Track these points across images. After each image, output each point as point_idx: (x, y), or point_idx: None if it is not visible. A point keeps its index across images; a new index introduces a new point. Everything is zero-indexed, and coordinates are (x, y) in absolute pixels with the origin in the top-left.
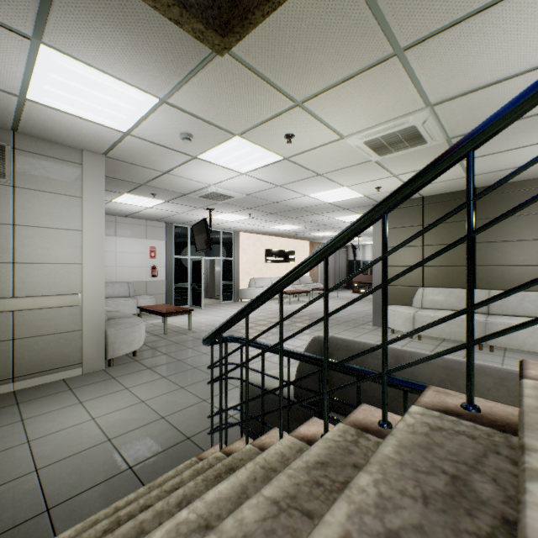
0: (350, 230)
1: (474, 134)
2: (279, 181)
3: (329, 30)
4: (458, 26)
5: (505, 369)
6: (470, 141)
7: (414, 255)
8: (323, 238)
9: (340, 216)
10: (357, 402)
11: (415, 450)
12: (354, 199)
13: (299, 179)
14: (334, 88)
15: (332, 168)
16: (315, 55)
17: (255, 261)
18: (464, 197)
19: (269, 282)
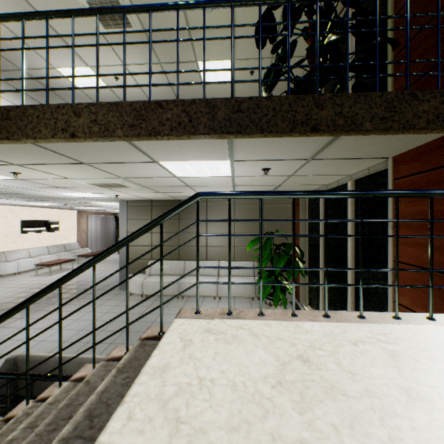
0: (10, 313)
1: (60, 280)
2: (19, 186)
3: (26, 151)
4: (115, 164)
5: (100, 358)
6: (59, 283)
7: (147, 238)
8: (90, 209)
9: (97, 202)
10: (31, 394)
11: (7, 433)
12: (102, 197)
13: (42, 187)
14: (46, 164)
15: (71, 186)
16: (20, 154)
17: (7, 233)
18: (174, 204)
19: (26, 254)
